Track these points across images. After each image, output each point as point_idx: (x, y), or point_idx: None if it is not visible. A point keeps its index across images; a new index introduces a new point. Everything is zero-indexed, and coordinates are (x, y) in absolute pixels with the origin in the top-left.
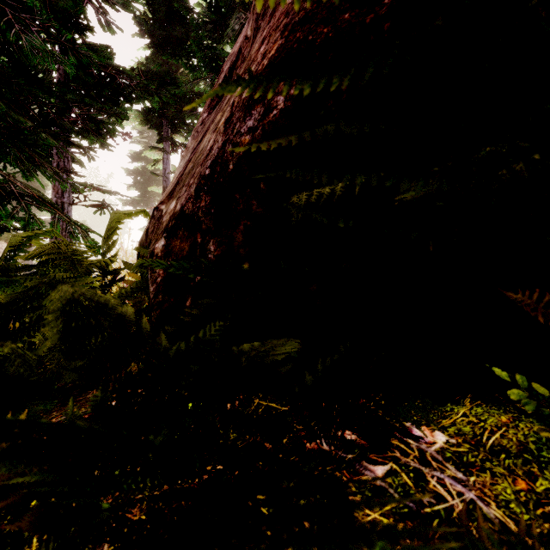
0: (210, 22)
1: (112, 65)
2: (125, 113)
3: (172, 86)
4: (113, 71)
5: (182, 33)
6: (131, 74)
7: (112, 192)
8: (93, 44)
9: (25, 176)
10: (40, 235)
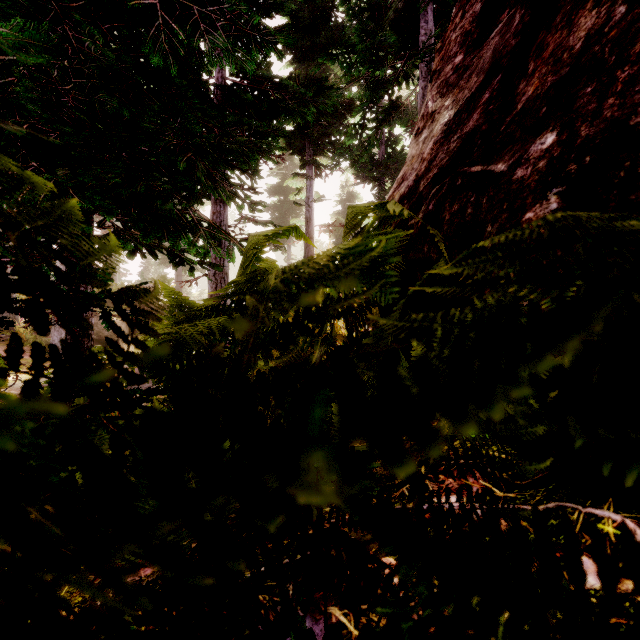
0: (368, 9)
1: (268, 78)
2: (283, 128)
3: (330, 90)
4: (267, 86)
5: (327, 38)
6: (287, 84)
7: (265, 222)
8: (278, 26)
9: (213, 192)
10: (278, 235)
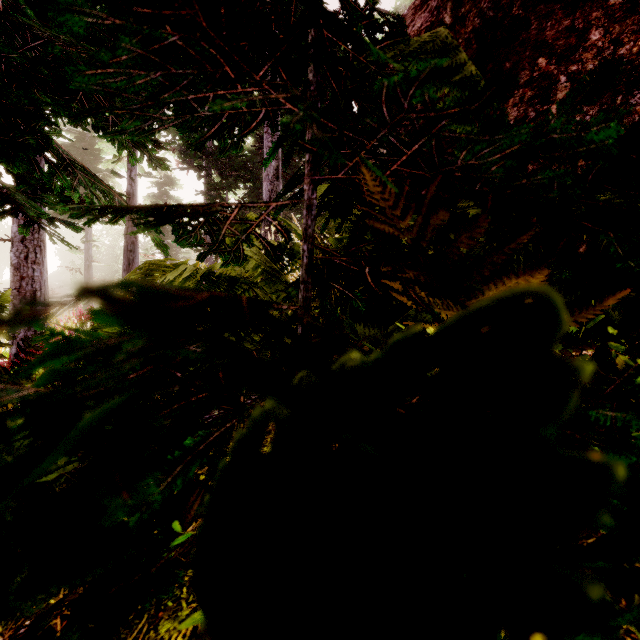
0: None
1: None
2: None
3: None
4: None
5: None
6: None
7: None
8: None
9: None
10: None
